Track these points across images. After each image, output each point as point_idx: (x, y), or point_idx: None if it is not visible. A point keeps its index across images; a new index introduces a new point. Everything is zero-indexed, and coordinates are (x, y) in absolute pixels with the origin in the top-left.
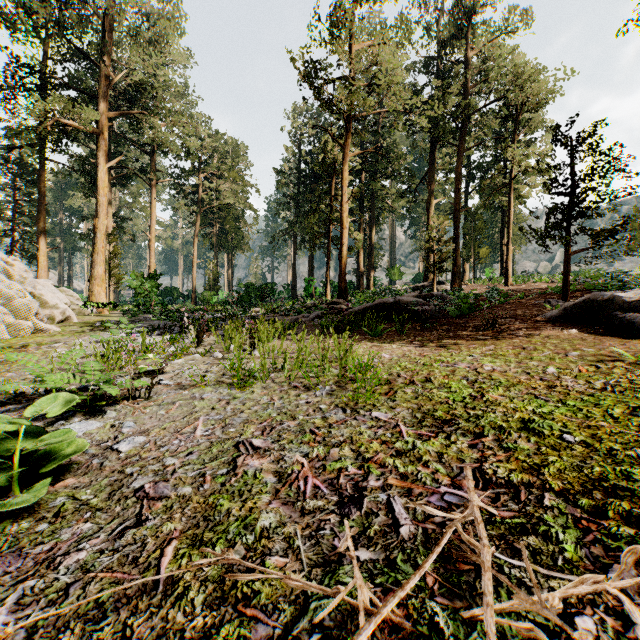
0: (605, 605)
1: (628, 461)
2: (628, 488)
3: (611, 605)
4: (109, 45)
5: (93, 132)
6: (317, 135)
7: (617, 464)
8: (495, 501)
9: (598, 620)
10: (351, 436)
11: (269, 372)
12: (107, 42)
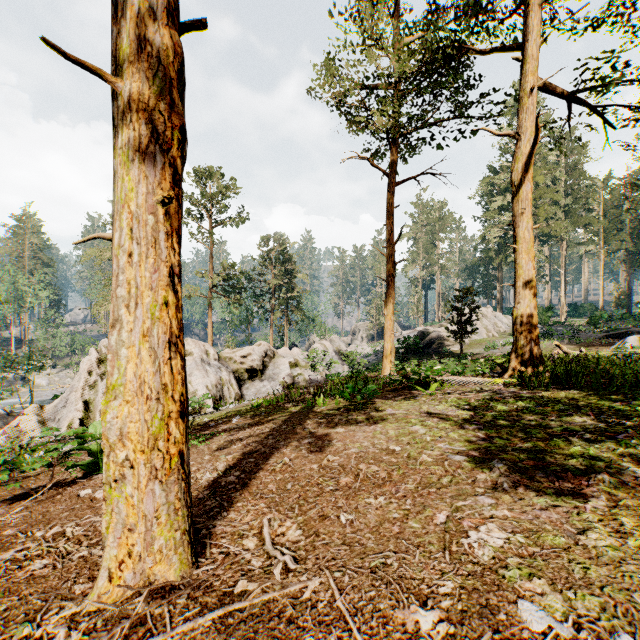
0: None
1: None
2: None
3: None
4: None
5: None
6: None
7: None
8: None
9: None
10: None
11: None
12: None
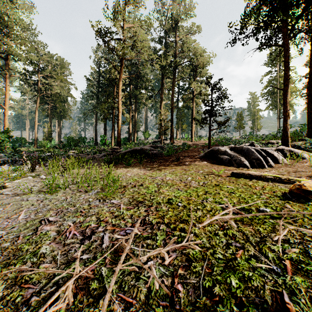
0: (160, 257)
1: (193, 210)
2: (187, 219)
3: (162, 256)
4: None
5: None
6: (108, 63)
7: (190, 212)
8: (144, 230)
9: (156, 261)
10: (98, 211)
11: (68, 185)
12: None
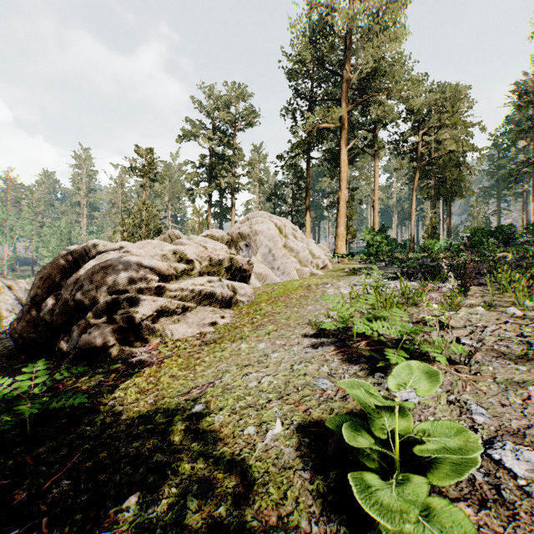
0: None
1: None
2: None
3: None
4: (347, 56)
5: (337, 127)
6: None
7: None
8: None
9: None
10: None
11: None
12: (347, 53)
